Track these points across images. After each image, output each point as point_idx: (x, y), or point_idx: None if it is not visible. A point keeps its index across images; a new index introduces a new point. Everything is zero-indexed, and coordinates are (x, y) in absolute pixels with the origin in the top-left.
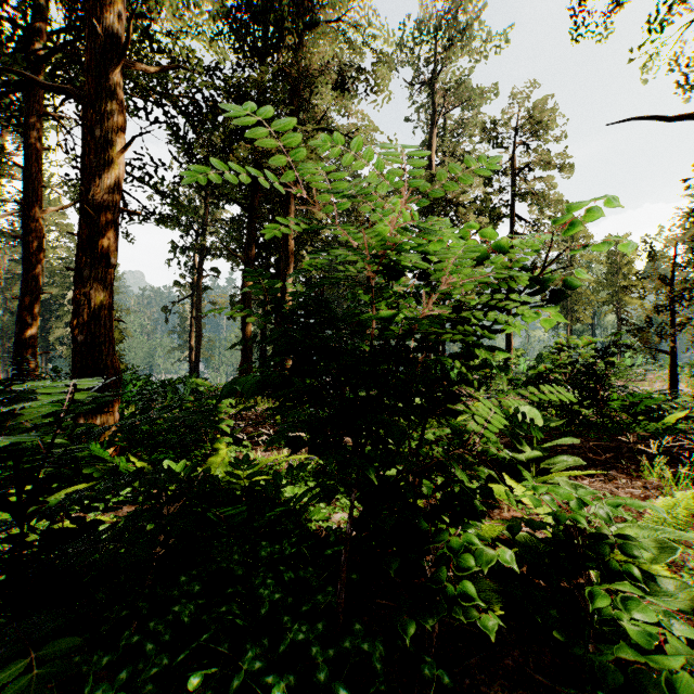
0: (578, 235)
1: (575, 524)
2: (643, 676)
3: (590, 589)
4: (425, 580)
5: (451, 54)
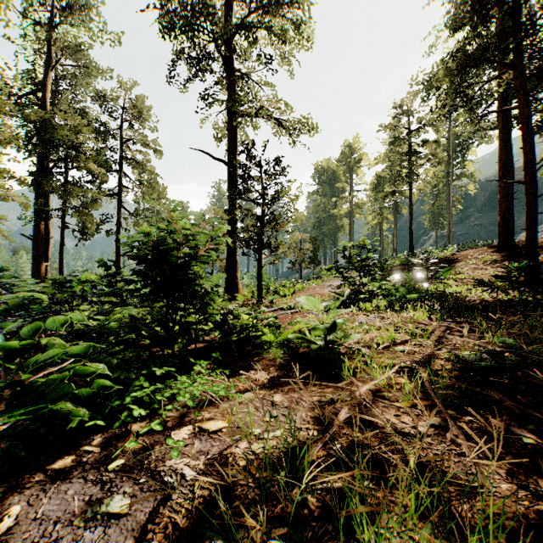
0: (161, 196)
1: (225, 312)
2: (245, 324)
3: (237, 313)
4: (196, 332)
5: (68, 15)
